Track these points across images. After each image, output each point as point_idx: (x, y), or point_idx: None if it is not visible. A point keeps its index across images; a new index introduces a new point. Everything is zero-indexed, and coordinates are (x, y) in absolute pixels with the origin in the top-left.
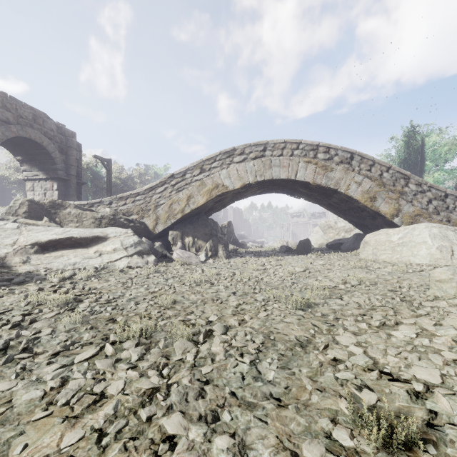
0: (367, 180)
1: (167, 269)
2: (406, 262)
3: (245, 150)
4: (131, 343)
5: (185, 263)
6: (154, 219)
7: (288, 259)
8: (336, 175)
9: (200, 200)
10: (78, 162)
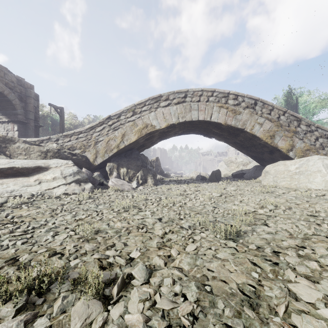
0: (268, 121)
1: (101, 195)
2: (304, 187)
3: (170, 96)
4: (9, 309)
5: (118, 189)
6: (94, 153)
7: (204, 186)
8: (243, 117)
9: (132, 137)
10: (35, 109)
